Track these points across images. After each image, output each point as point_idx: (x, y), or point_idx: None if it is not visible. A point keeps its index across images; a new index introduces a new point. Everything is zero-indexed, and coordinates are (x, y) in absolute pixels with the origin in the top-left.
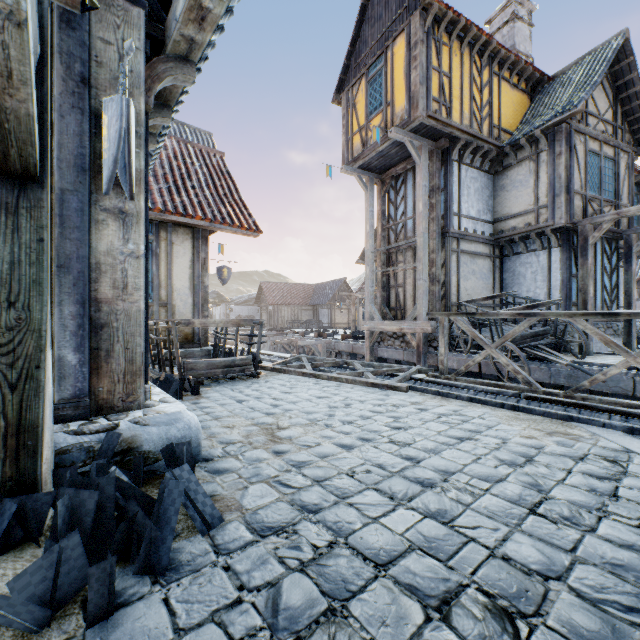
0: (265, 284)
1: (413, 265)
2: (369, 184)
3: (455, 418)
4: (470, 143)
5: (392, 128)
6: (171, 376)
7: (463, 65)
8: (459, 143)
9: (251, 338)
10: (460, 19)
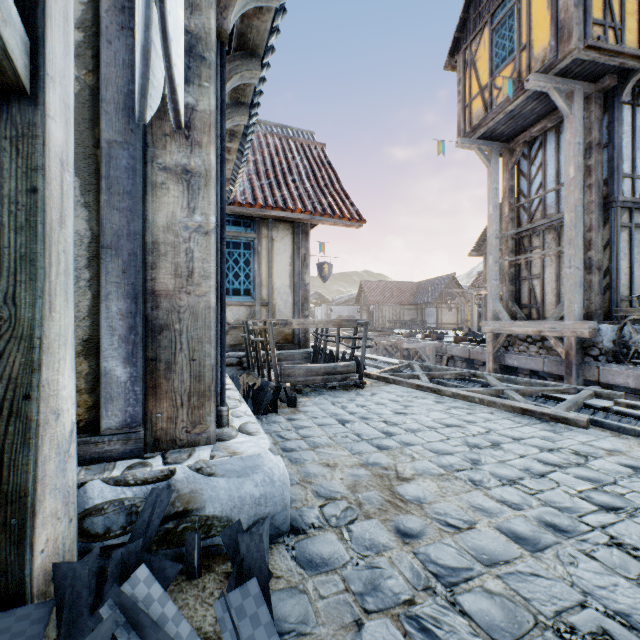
0: (365, 283)
1: (558, 249)
2: (492, 156)
3: None
4: None
5: (529, 75)
6: (267, 383)
7: None
8: (634, 77)
9: (354, 341)
10: None
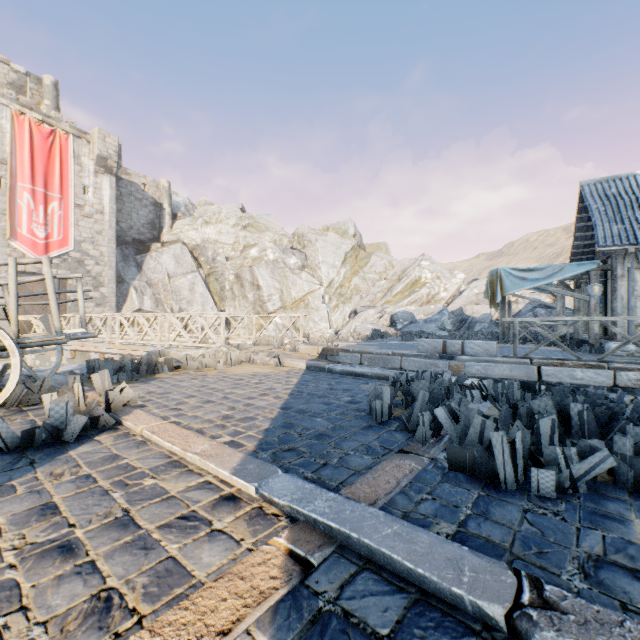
0: None
1: None
2: None
3: None
4: None
5: None
6: None
7: None
8: None
9: None
10: None
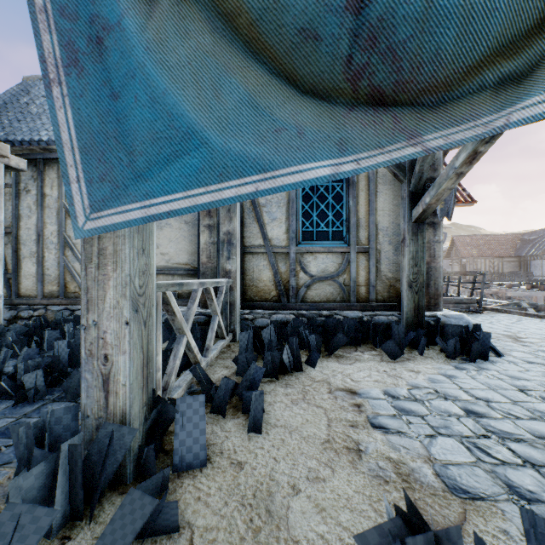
0: (457, 238)
1: None
2: None
3: None
4: None
5: None
6: None
7: None
8: None
9: (473, 285)
10: None
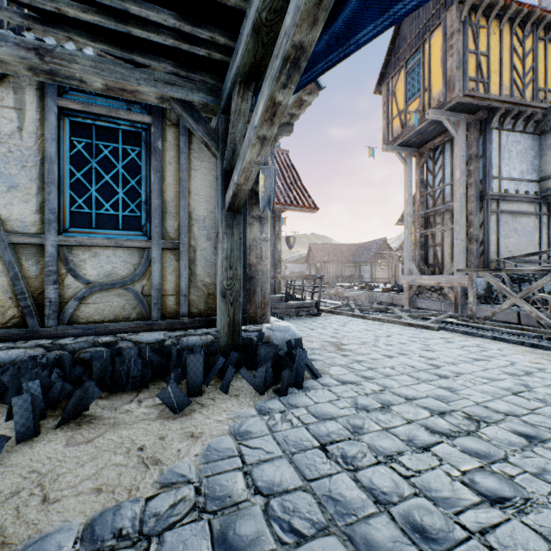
0: (313, 245)
1: (450, 227)
2: (408, 158)
3: (475, 348)
4: (511, 110)
5: (429, 111)
6: None
7: (502, 40)
8: (498, 112)
9: (313, 288)
10: (498, 1)
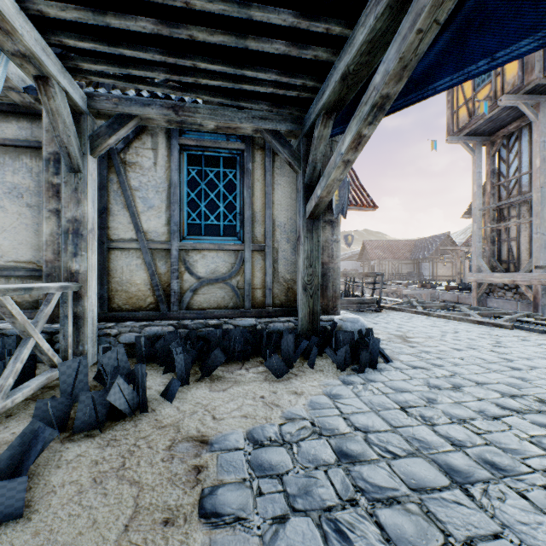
0: (367, 242)
1: (528, 220)
2: (476, 148)
3: None
4: None
5: (501, 97)
6: None
7: None
8: None
9: (374, 285)
10: None
